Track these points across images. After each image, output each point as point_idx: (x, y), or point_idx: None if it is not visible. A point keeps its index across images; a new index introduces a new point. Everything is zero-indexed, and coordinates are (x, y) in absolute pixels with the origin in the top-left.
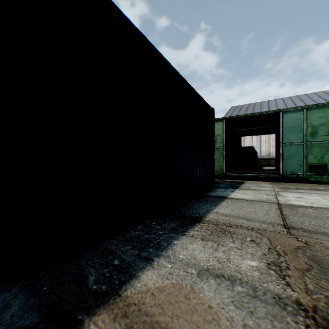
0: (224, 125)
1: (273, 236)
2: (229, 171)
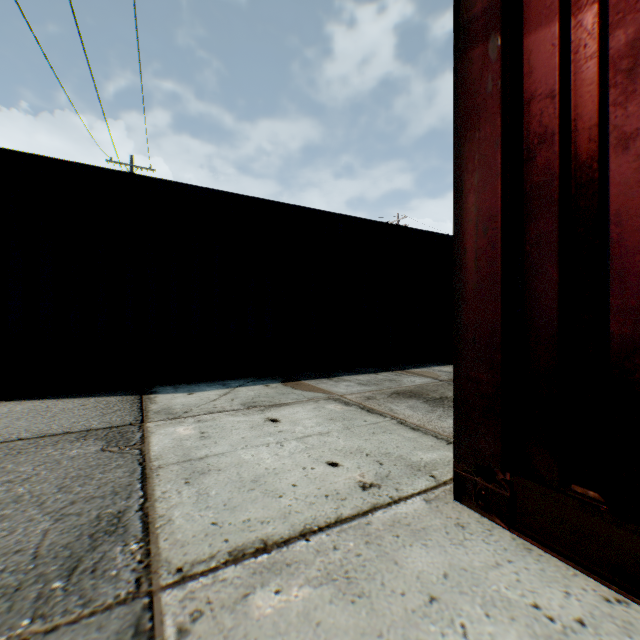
0: None
1: None
2: None
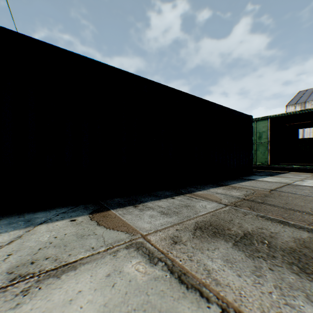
0: (269, 123)
1: (258, 191)
2: (275, 163)
